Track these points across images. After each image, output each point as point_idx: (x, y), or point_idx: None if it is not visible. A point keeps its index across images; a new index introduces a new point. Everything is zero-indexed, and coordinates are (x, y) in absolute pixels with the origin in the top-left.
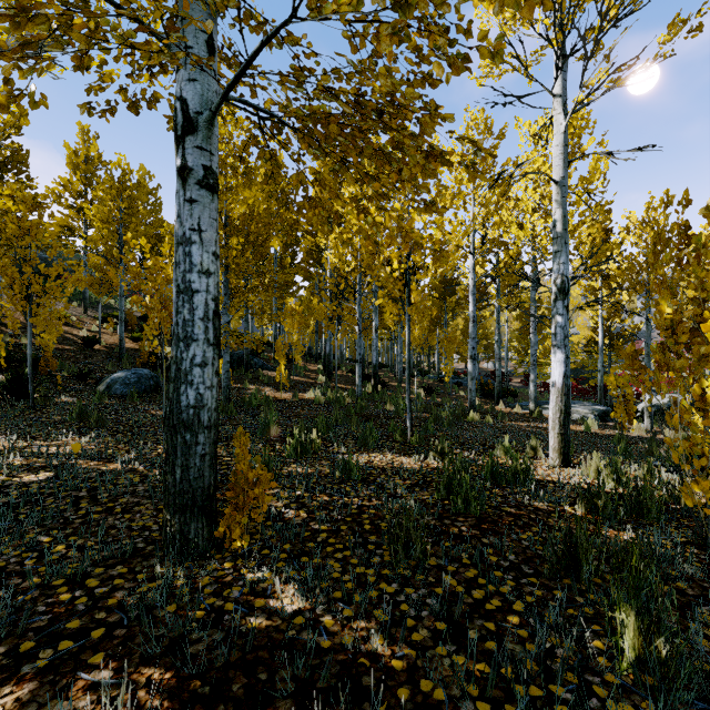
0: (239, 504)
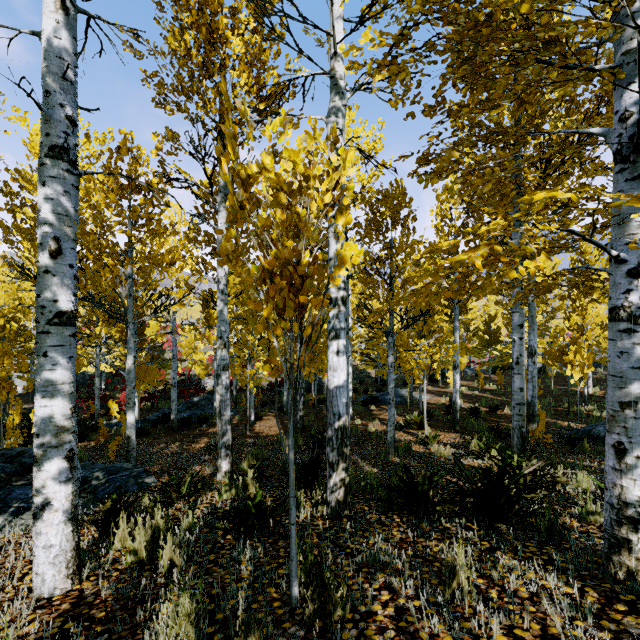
0: None
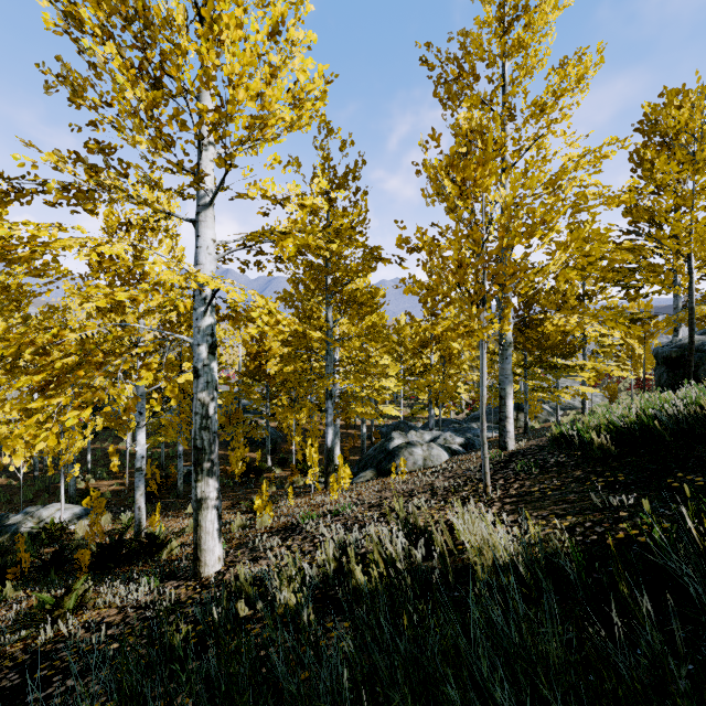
0: None
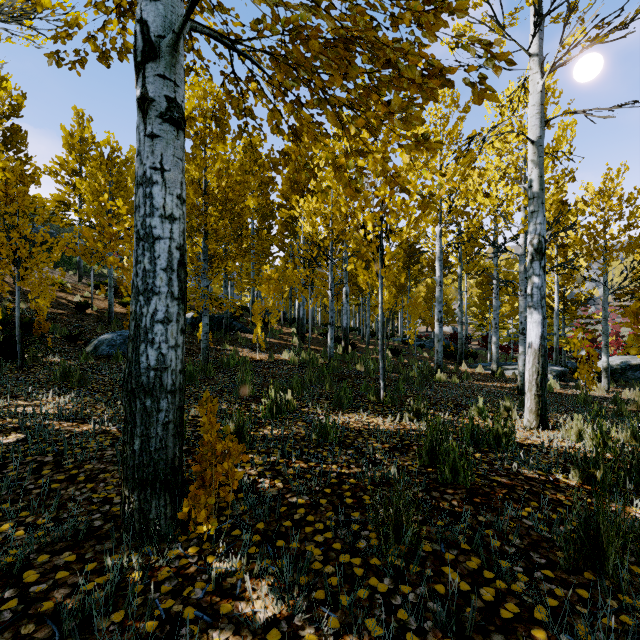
0: (206, 479)
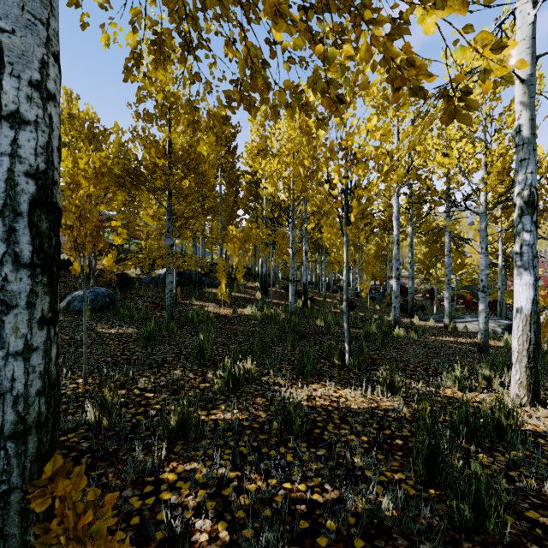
0: None
